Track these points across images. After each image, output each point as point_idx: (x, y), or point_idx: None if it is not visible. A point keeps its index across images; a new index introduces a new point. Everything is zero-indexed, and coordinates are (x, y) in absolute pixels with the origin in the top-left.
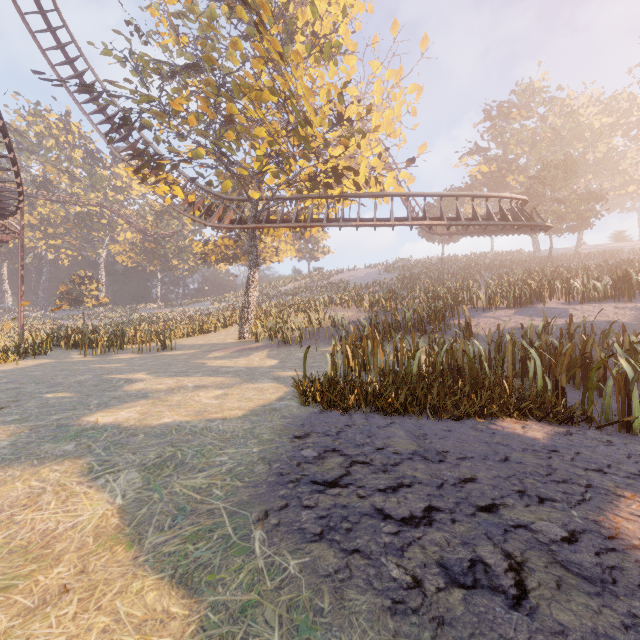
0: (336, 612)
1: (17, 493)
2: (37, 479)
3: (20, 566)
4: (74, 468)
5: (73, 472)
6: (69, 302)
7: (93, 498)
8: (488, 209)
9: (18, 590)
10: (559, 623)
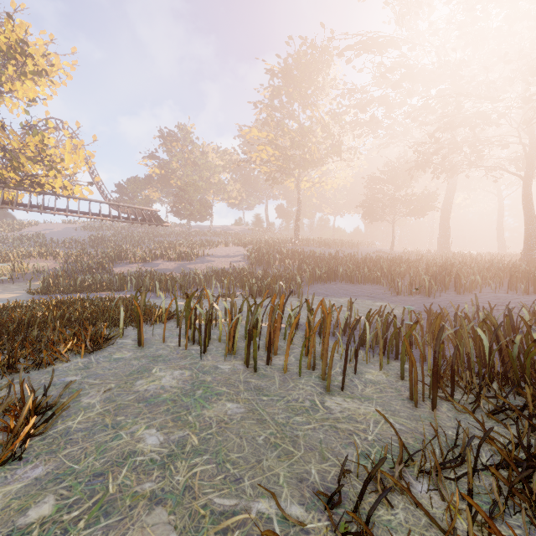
0: None
1: None
2: None
3: None
4: None
5: None
6: None
7: None
8: (136, 214)
9: None
10: None
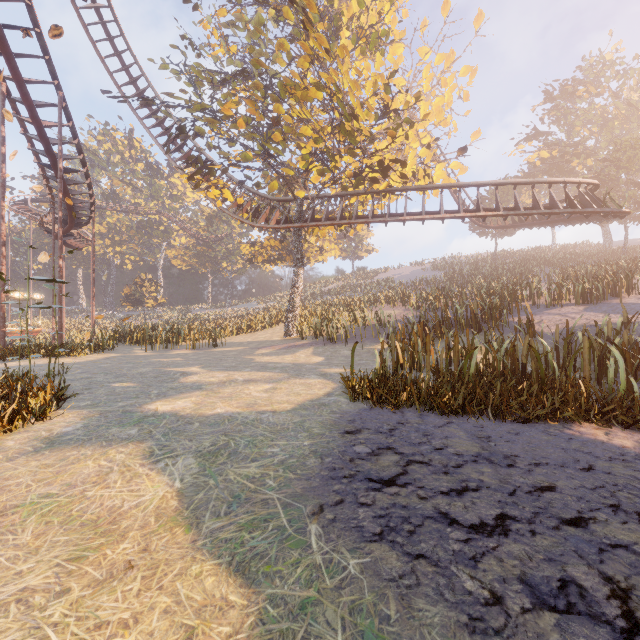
0: (404, 622)
1: (88, 471)
2: (105, 459)
3: (90, 539)
4: (137, 451)
5: (136, 454)
6: (132, 303)
7: (154, 480)
8: (551, 196)
9: (89, 561)
10: None
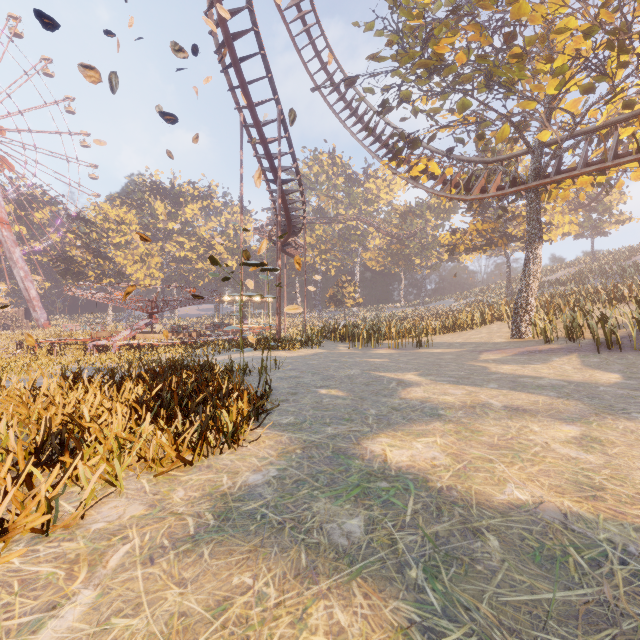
0: None
1: None
2: None
3: None
4: None
5: None
6: (335, 303)
7: None
8: None
9: None
10: None
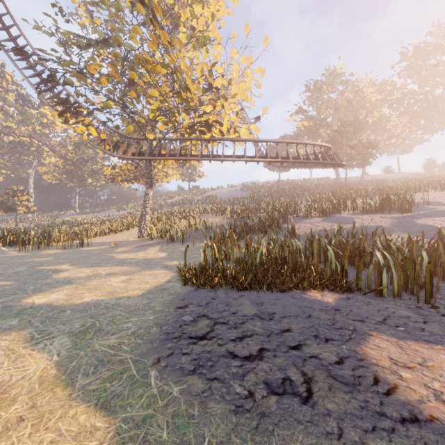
0: (202, 416)
1: None
2: None
3: None
4: (19, 337)
5: (19, 340)
6: (4, 210)
7: (36, 357)
8: (307, 152)
9: None
10: (327, 409)
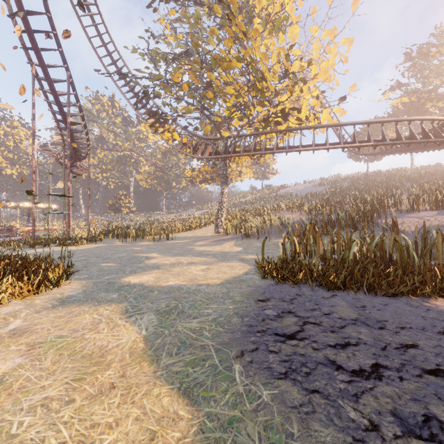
0: (304, 438)
1: (86, 321)
2: (97, 314)
3: (87, 366)
4: (117, 309)
5: (117, 311)
6: (114, 210)
7: (128, 329)
8: (411, 130)
9: (86, 382)
10: None
